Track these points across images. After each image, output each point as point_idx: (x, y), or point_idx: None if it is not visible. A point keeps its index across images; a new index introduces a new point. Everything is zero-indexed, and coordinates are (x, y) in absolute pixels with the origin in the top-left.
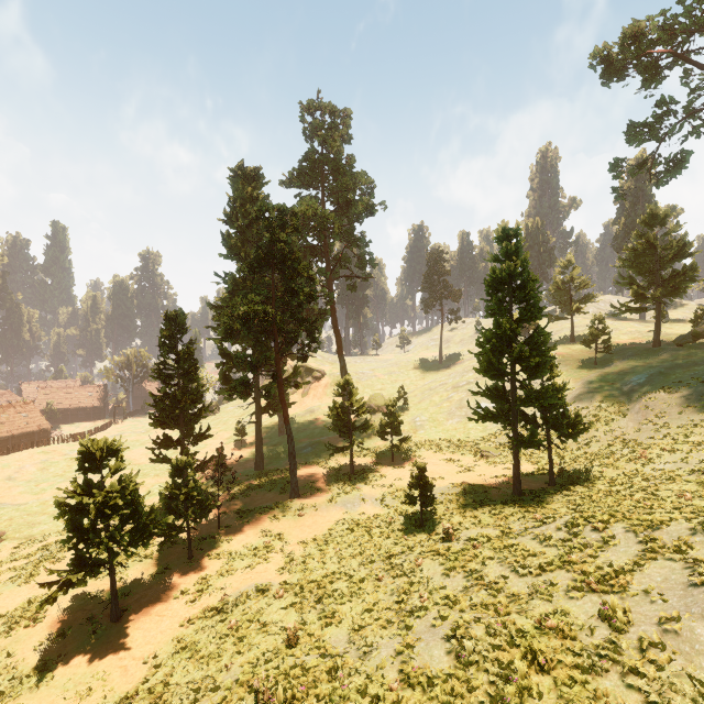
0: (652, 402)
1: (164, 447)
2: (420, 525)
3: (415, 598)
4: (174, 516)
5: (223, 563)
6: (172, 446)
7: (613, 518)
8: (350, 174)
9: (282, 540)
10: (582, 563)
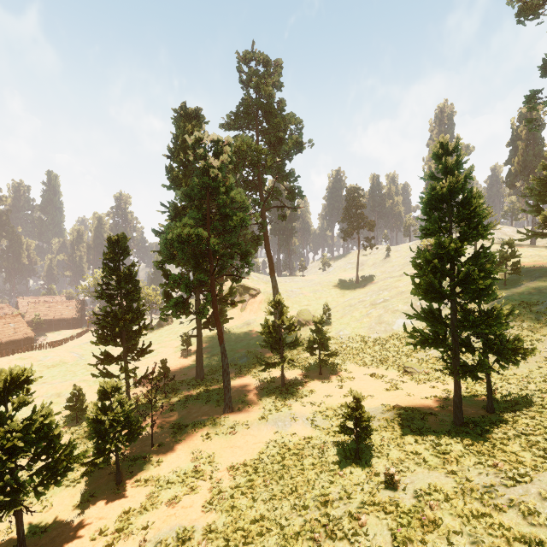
0: None
1: (106, 362)
2: (356, 458)
3: None
4: (102, 440)
5: (150, 492)
6: (114, 361)
7: None
8: (281, 116)
9: (212, 464)
10: None
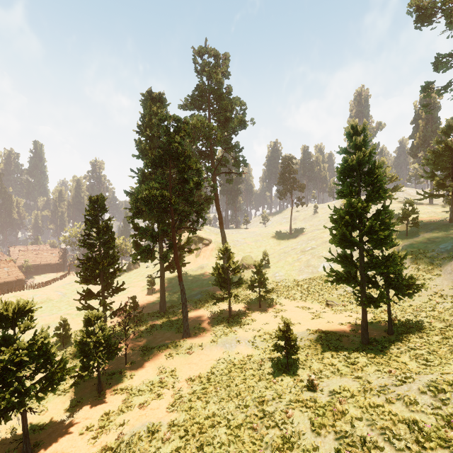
0: None
1: (88, 298)
2: (286, 369)
3: None
4: (86, 358)
5: (125, 399)
6: (94, 297)
7: None
8: (228, 99)
9: (173, 377)
10: None
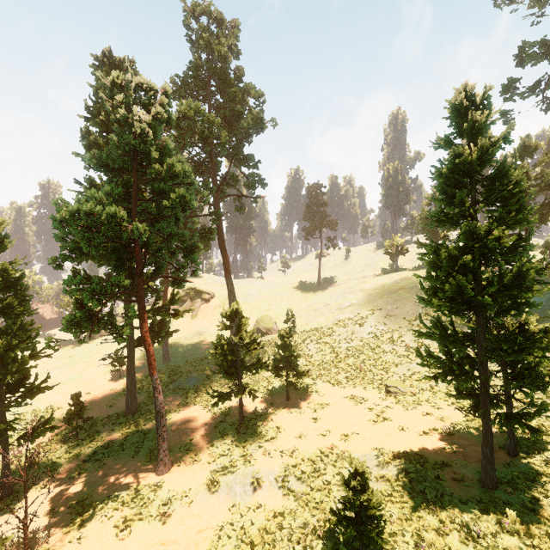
0: None
1: None
2: None
3: None
4: None
5: None
6: None
7: None
8: (238, 88)
9: None
10: None
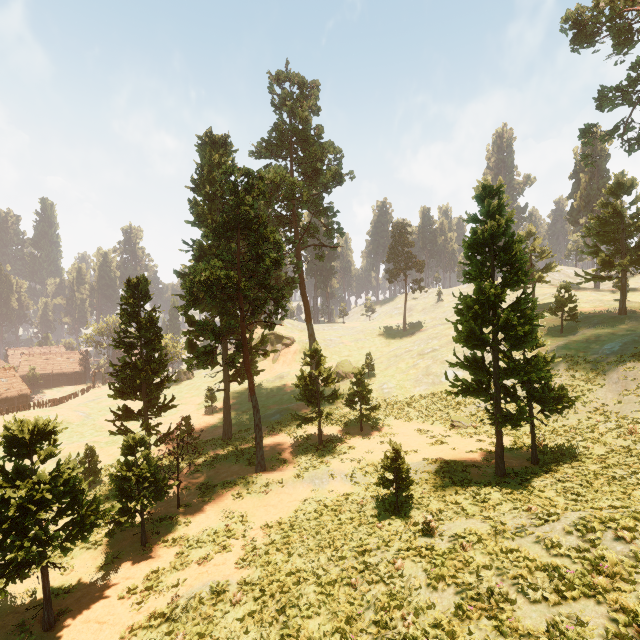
0: (632, 371)
1: (125, 418)
2: (395, 510)
3: (396, 619)
4: (126, 499)
5: (179, 552)
6: (133, 417)
7: None
8: (318, 144)
9: (244, 523)
10: (615, 591)
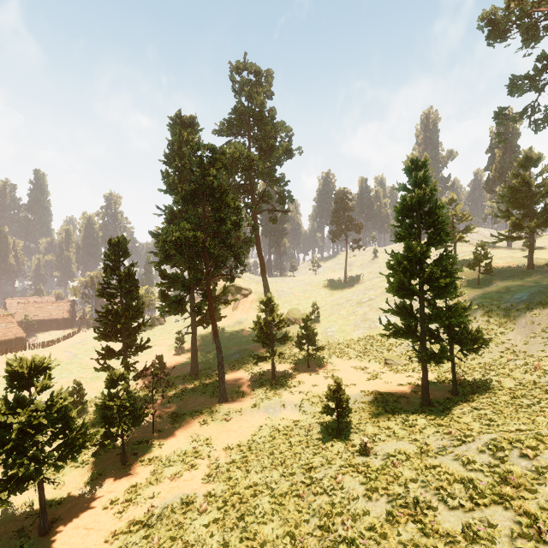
0: (538, 317)
1: (107, 357)
2: (337, 434)
3: (337, 524)
4: (109, 425)
5: (154, 470)
6: (114, 356)
7: (542, 444)
8: (272, 124)
9: (209, 445)
10: (520, 499)
